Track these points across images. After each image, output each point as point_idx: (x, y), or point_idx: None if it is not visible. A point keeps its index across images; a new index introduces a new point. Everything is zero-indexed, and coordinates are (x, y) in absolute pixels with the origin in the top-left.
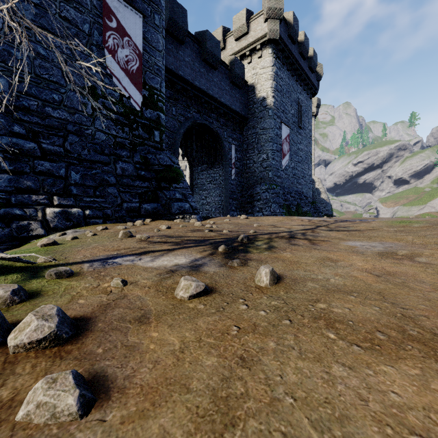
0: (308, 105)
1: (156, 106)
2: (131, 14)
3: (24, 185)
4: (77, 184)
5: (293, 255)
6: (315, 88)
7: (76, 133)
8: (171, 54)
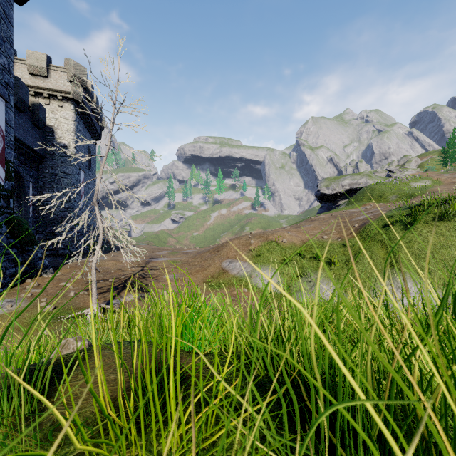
0: (94, 148)
1: (11, 177)
2: None
3: None
4: None
5: (158, 286)
6: (99, 136)
7: None
8: None
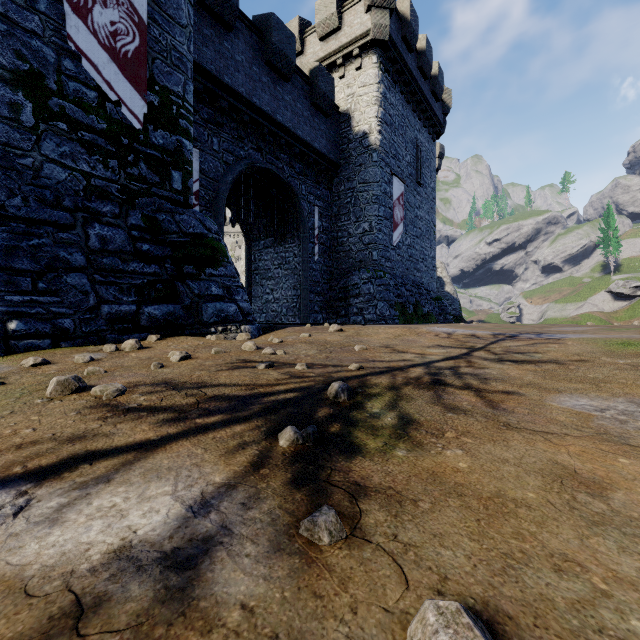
0: (431, 150)
1: (175, 125)
2: None
3: None
4: None
5: (474, 461)
6: (441, 125)
7: None
8: (210, 45)
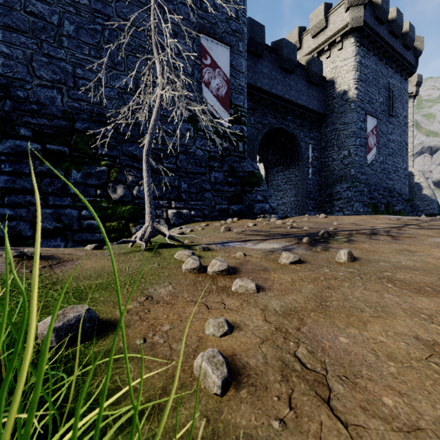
0: (403, 87)
1: (240, 121)
2: (220, 49)
3: (155, 194)
4: (185, 191)
5: (372, 246)
6: (413, 67)
7: (183, 152)
8: (250, 70)
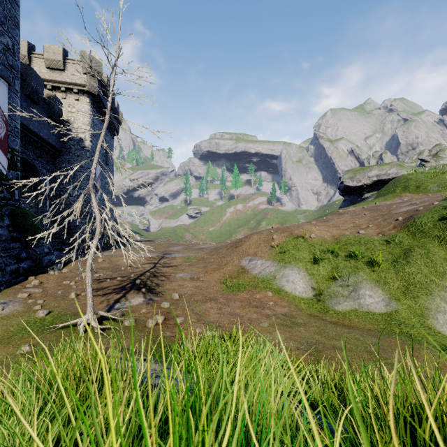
0: (112, 144)
1: (16, 166)
2: None
3: None
4: None
5: (170, 286)
6: (117, 131)
7: None
8: None
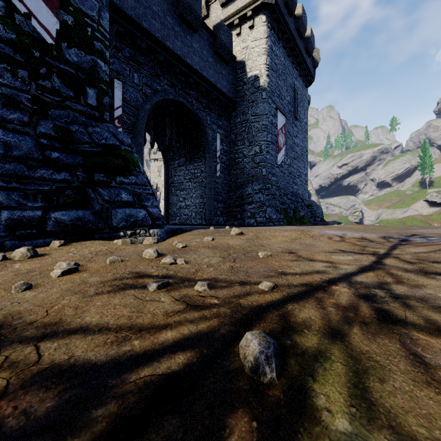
0: (304, 94)
1: (90, 46)
2: None
3: None
4: None
5: None
6: (311, 76)
7: None
8: None
